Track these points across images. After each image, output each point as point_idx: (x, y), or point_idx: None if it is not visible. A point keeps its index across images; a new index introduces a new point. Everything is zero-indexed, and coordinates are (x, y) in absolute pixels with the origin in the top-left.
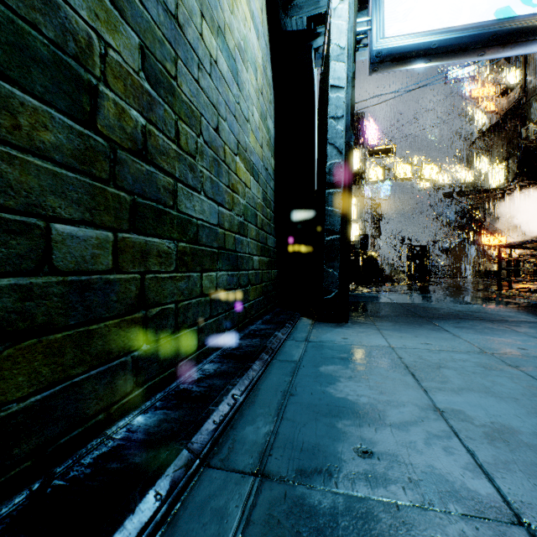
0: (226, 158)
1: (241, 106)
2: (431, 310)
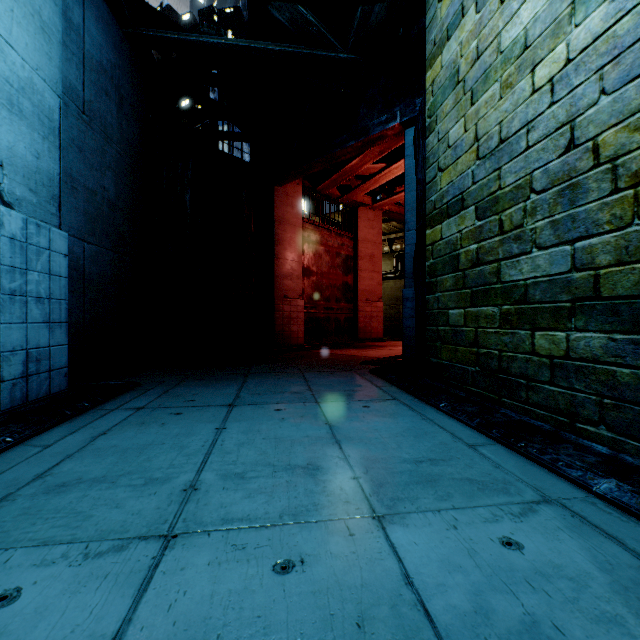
0: (602, 154)
1: None
2: None
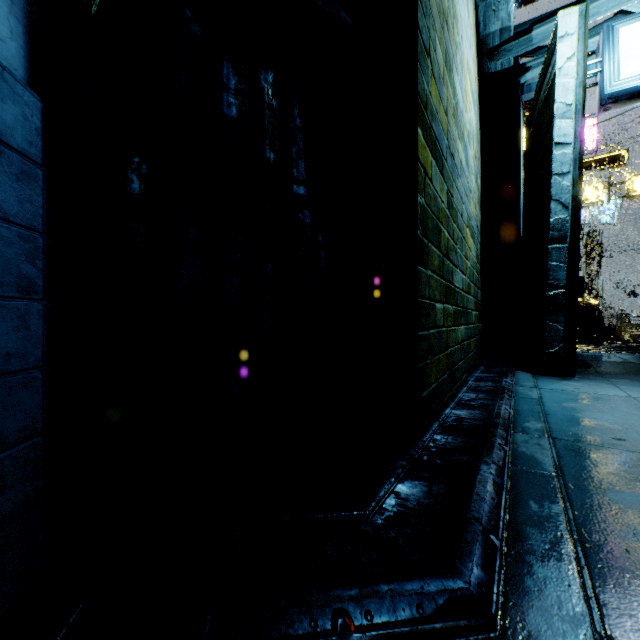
0: (464, 234)
1: (468, 183)
2: None
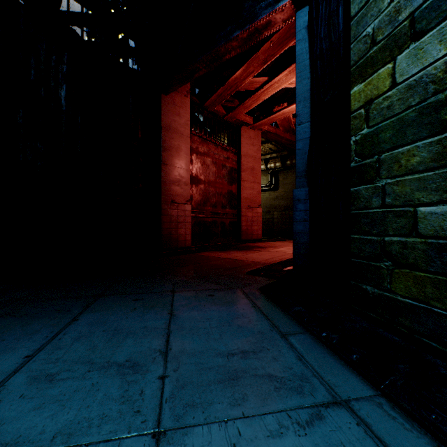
0: None
1: None
2: None
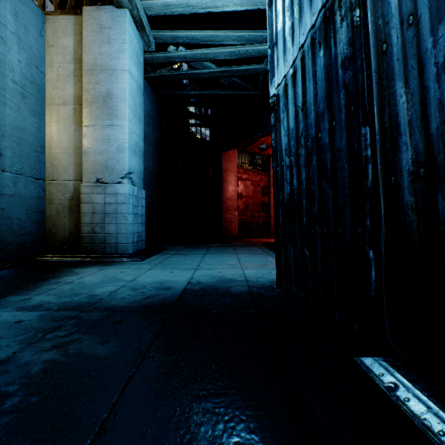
0: None
1: None
2: (85, 356)
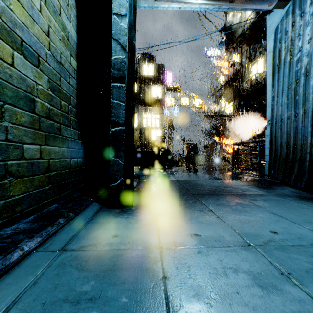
0: None
1: None
2: (199, 187)
